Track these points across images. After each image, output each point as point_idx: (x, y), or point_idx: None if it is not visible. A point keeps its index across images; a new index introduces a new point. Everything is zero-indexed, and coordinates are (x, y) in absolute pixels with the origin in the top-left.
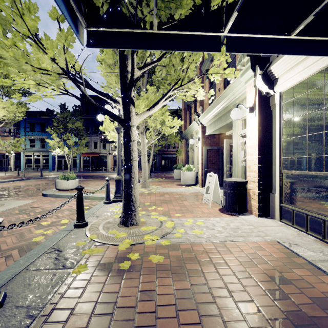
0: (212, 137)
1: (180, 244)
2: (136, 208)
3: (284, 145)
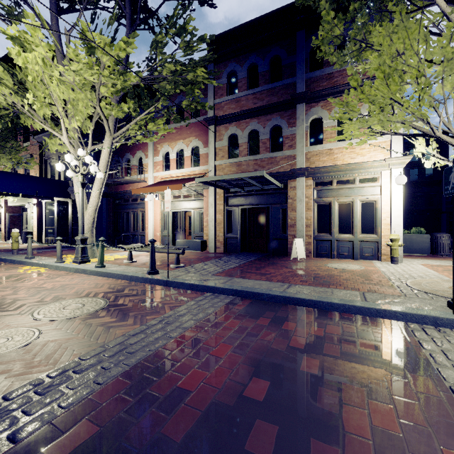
0: (14, 207)
1: (5, 247)
2: None
3: (46, 219)
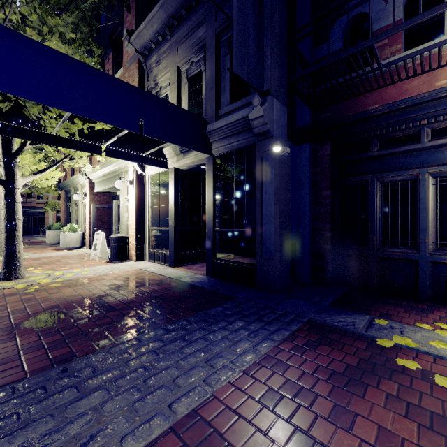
0: (102, 194)
1: (72, 280)
2: (21, 263)
3: (151, 211)
